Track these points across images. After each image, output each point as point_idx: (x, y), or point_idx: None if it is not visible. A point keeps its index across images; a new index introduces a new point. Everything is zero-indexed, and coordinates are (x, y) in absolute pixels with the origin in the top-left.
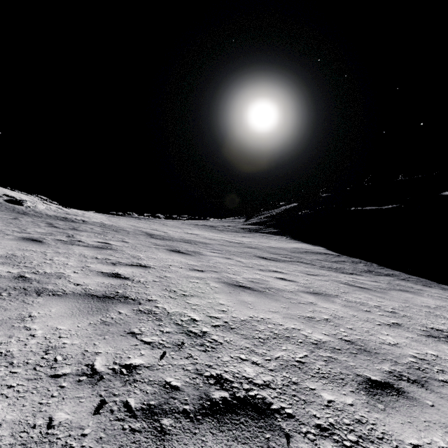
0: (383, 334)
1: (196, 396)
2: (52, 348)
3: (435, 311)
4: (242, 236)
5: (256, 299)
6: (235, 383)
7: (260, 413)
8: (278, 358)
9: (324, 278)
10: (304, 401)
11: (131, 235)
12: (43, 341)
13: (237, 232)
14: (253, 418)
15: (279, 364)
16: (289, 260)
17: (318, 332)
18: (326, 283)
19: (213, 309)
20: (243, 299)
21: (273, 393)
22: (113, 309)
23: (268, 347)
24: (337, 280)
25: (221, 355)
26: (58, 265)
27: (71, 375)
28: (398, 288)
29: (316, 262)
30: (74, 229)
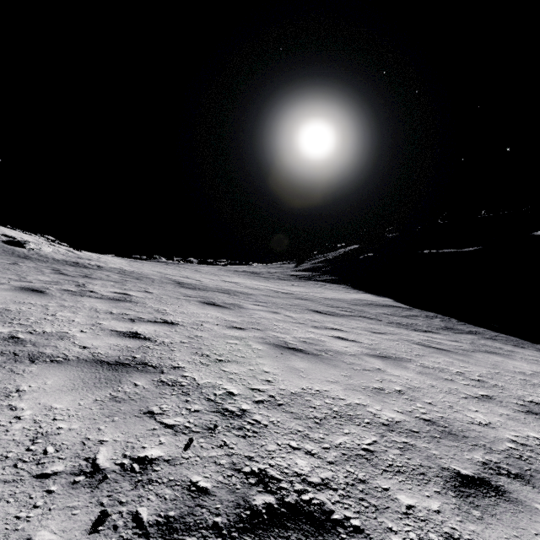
0: (470, 410)
1: (231, 502)
2: (42, 435)
3: (532, 378)
4: (292, 284)
5: (310, 366)
6: (284, 482)
7: (317, 526)
8: (340, 446)
9: (393, 338)
10: (376, 507)
11: (157, 284)
12: (31, 425)
13: (286, 279)
14: (308, 534)
15: (341, 454)
16: (349, 314)
17: (389, 409)
18: (396, 343)
19: (256, 378)
20: (294, 365)
21: (334, 495)
22: (127, 380)
23: (326, 430)
24: (408, 339)
25: (265, 442)
26: (61, 322)
27: (63, 474)
28: (484, 350)
29: (383, 316)
30: (86, 277)
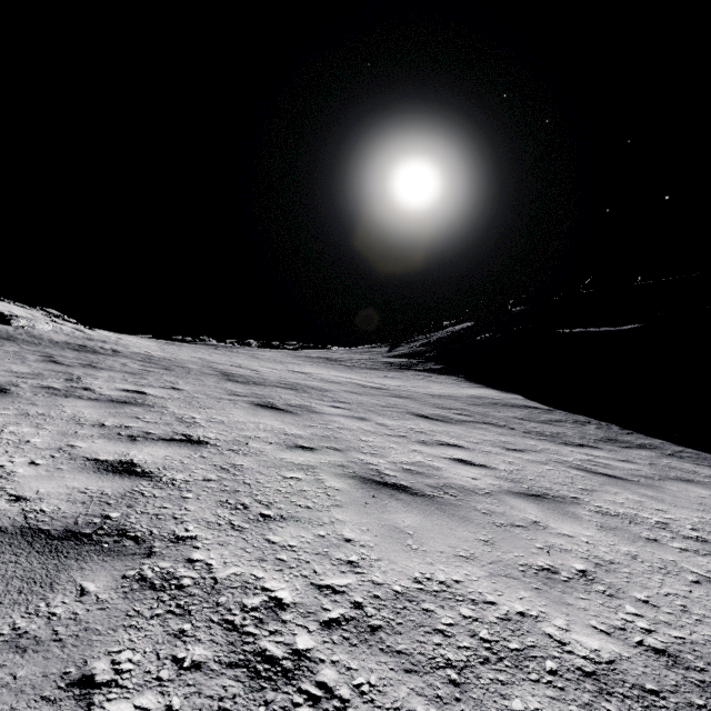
0: None
1: None
2: None
3: None
4: (384, 376)
5: (422, 521)
6: None
7: None
8: None
9: (539, 458)
10: None
11: (193, 376)
12: None
13: (376, 369)
14: None
15: None
16: (468, 419)
17: (583, 625)
18: (546, 468)
19: (329, 558)
20: (396, 521)
21: None
22: (67, 581)
23: (475, 707)
24: (561, 460)
25: None
26: (3, 446)
27: None
28: (674, 476)
29: (515, 422)
30: (89, 367)
